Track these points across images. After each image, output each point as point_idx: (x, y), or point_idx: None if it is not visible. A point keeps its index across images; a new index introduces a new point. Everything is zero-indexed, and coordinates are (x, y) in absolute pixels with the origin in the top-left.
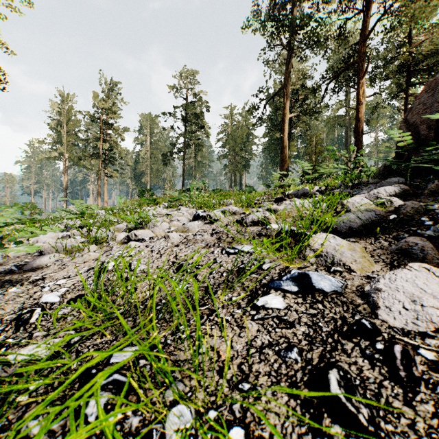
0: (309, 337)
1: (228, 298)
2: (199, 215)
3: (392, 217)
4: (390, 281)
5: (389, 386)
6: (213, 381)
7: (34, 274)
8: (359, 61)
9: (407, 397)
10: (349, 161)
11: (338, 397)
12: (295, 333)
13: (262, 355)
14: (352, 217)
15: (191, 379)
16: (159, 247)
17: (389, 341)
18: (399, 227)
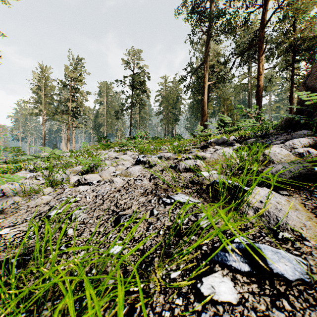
0: None
1: (166, 274)
2: (140, 160)
3: (316, 169)
4: None
5: None
6: None
7: None
8: (260, 43)
9: None
10: (253, 116)
11: None
12: None
13: None
14: (281, 169)
15: None
16: (103, 192)
17: None
18: None
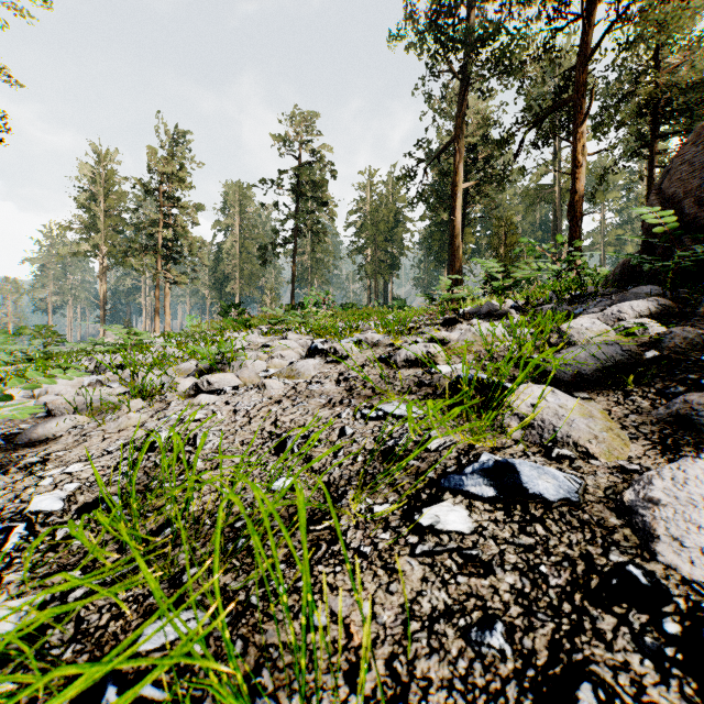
0: (523, 597)
1: (367, 508)
2: (318, 347)
3: (649, 355)
4: (675, 485)
5: None
6: (337, 699)
7: (32, 451)
8: (577, 97)
9: None
10: (561, 259)
11: None
12: (495, 588)
13: (433, 638)
14: (582, 355)
15: (293, 692)
16: (248, 405)
17: (690, 615)
18: (665, 373)
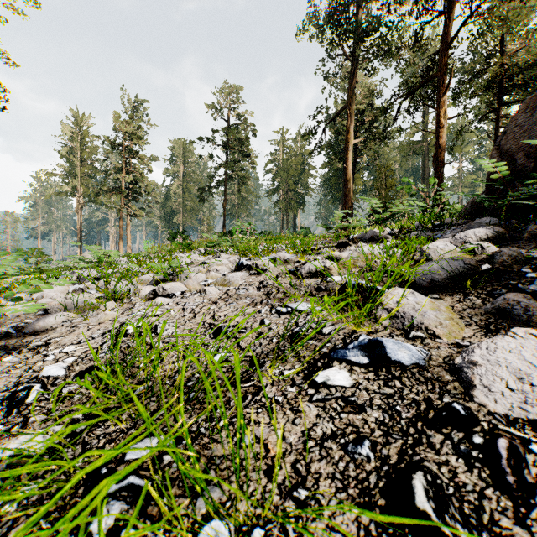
0: (384, 425)
1: (279, 372)
2: (243, 263)
3: (484, 268)
4: (488, 352)
5: (493, 496)
6: (259, 486)
7: (36, 338)
8: (440, 74)
9: (519, 512)
10: (427, 197)
11: (426, 513)
12: (366, 420)
13: (323, 450)
14: (435, 268)
15: (231, 483)
16: (193, 305)
17: (491, 432)
18: (494, 280)
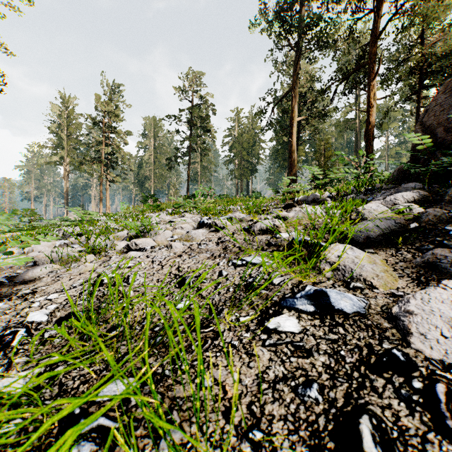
0: (330, 369)
1: (235, 319)
2: (204, 222)
3: (412, 226)
4: (423, 302)
5: (435, 440)
6: (218, 427)
7: (25, 286)
8: (370, 62)
9: None
10: (360, 166)
11: None
12: (313, 364)
13: (276, 392)
14: (370, 226)
15: (192, 423)
16: (161, 258)
17: (429, 377)
18: (422, 237)
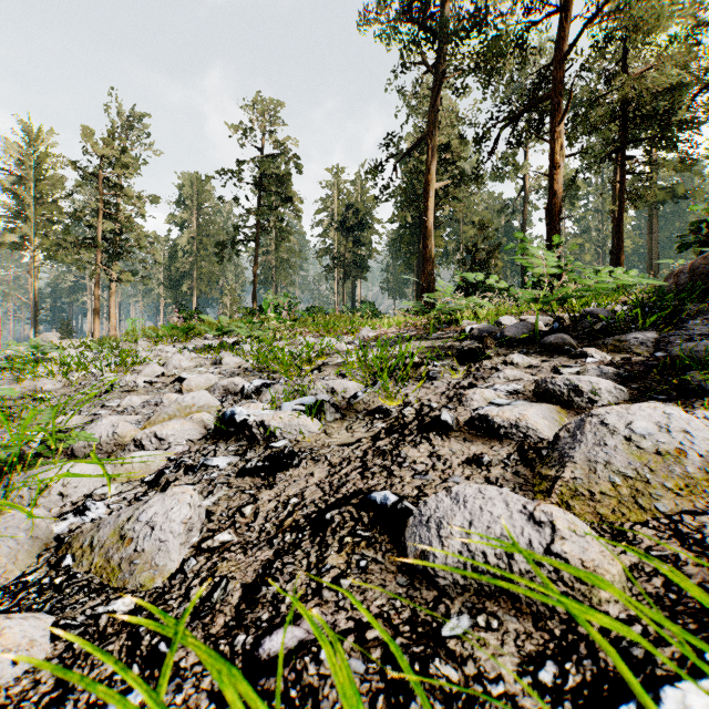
0: None
1: None
2: (235, 418)
3: None
4: None
5: None
6: None
7: None
8: (555, 94)
9: None
10: None
11: None
12: None
13: None
14: None
15: None
16: None
17: None
18: None
